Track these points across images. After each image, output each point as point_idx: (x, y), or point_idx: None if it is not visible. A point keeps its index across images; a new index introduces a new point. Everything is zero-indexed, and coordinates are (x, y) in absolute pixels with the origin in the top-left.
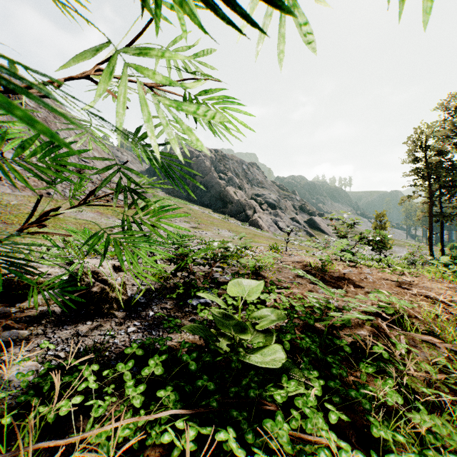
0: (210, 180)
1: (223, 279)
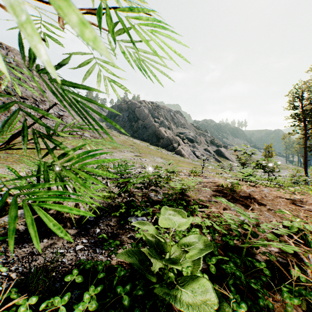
0: (148, 123)
1: (157, 198)
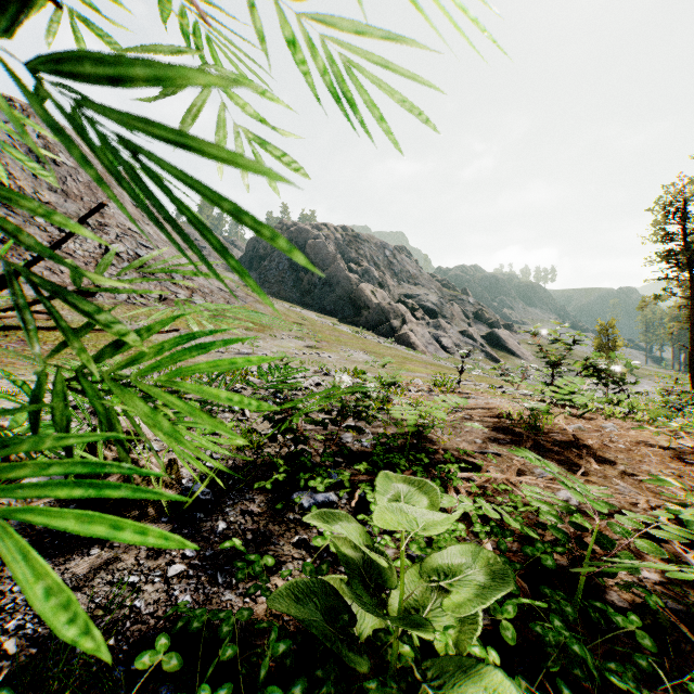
0: (335, 273)
1: (359, 446)
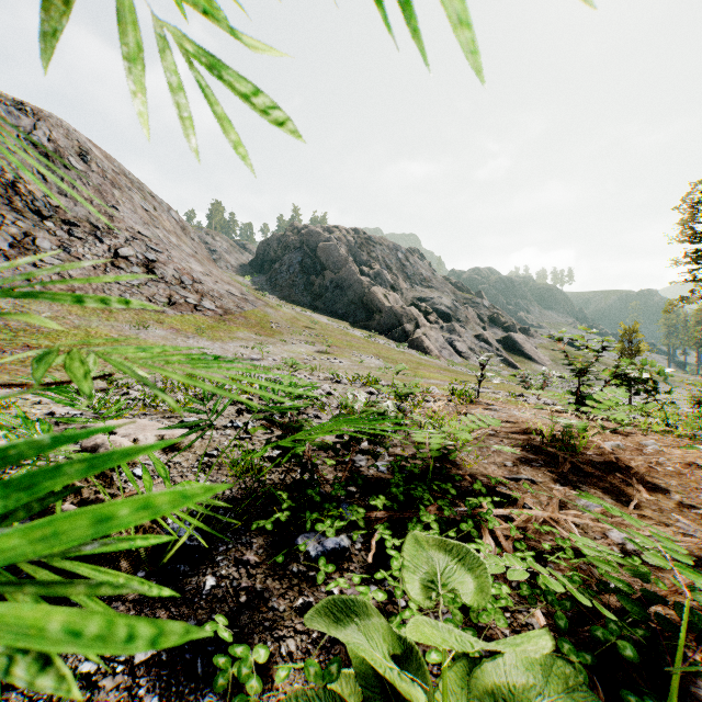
0: (346, 276)
1: (374, 472)
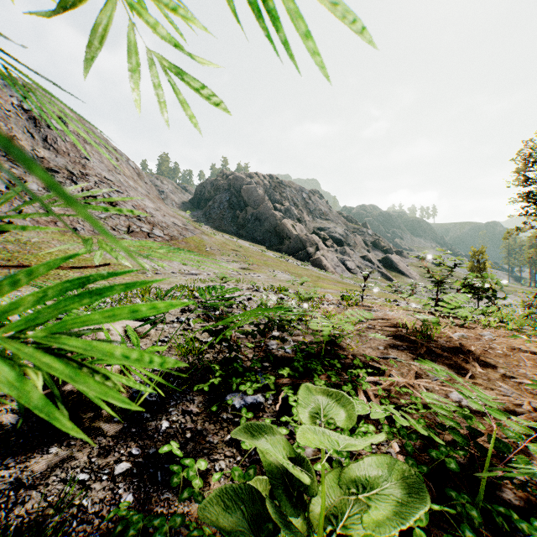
0: (263, 211)
1: (282, 352)
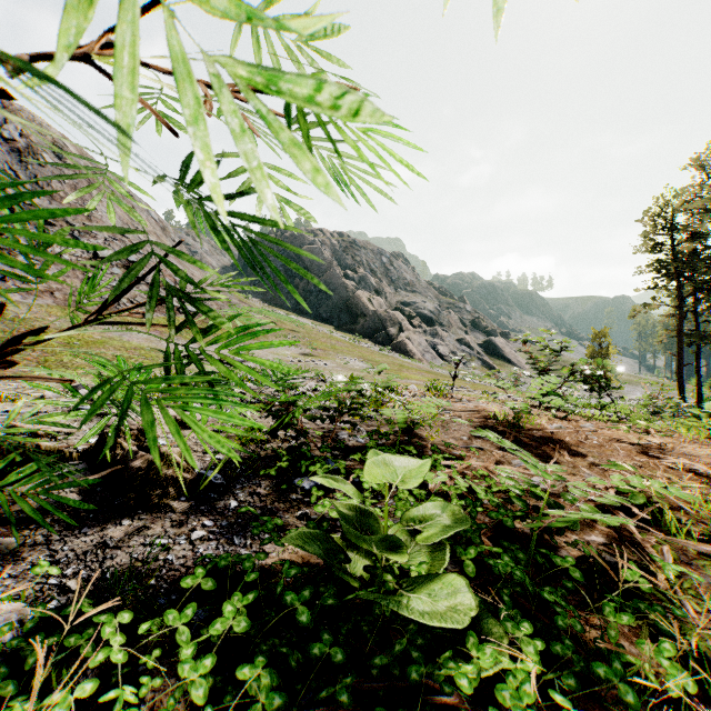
0: (331, 280)
1: (354, 442)
